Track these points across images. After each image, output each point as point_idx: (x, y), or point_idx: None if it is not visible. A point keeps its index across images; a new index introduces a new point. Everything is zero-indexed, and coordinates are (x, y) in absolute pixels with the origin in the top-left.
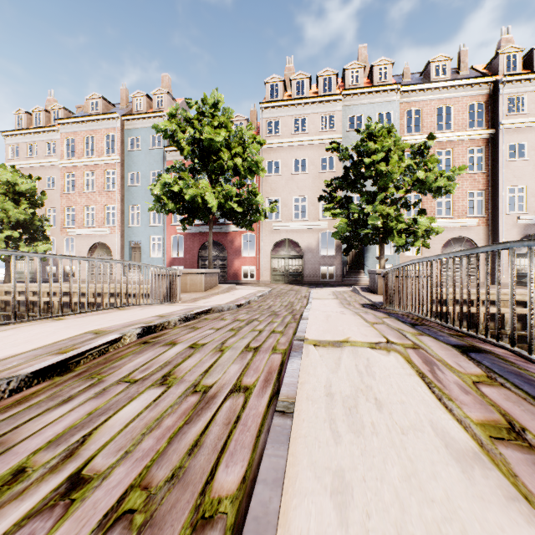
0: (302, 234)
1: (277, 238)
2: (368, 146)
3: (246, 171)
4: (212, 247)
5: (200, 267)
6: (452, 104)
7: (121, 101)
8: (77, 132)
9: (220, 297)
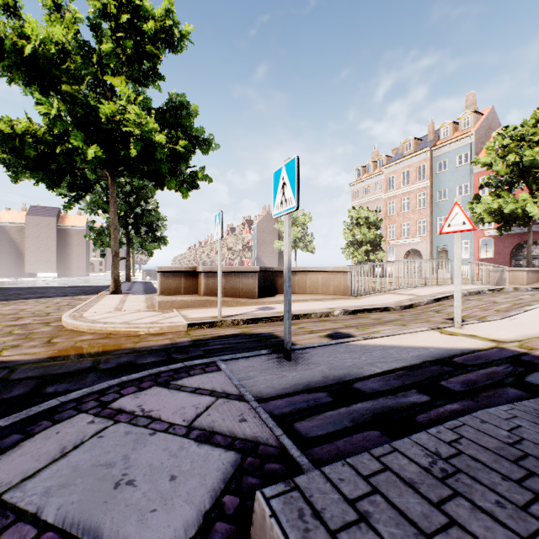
0: None
1: None
2: None
3: None
4: None
5: (512, 266)
6: None
7: (428, 135)
8: (395, 171)
9: None
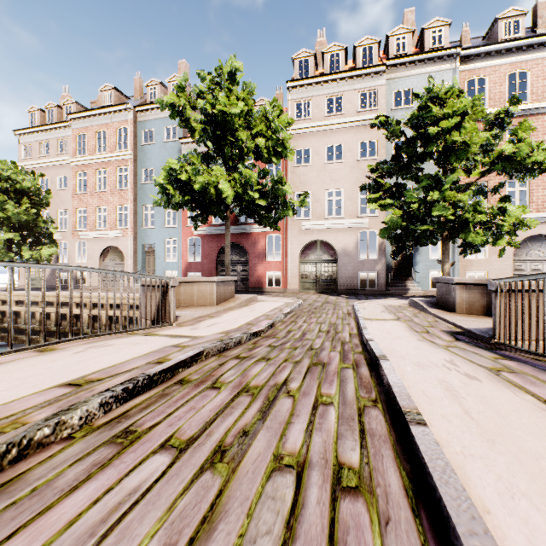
0: (336, 234)
1: (307, 239)
2: (431, 113)
3: (269, 153)
4: (232, 251)
5: (219, 273)
6: (529, 68)
7: (135, 92)
8: (88, 127)
9: (234, 314)
